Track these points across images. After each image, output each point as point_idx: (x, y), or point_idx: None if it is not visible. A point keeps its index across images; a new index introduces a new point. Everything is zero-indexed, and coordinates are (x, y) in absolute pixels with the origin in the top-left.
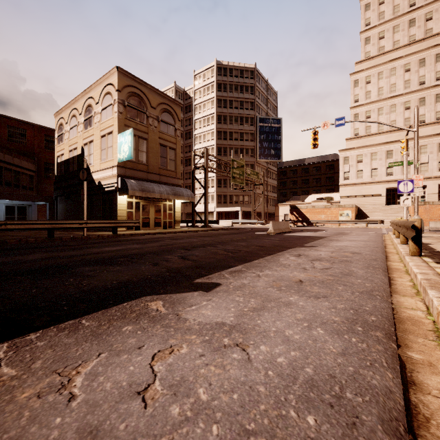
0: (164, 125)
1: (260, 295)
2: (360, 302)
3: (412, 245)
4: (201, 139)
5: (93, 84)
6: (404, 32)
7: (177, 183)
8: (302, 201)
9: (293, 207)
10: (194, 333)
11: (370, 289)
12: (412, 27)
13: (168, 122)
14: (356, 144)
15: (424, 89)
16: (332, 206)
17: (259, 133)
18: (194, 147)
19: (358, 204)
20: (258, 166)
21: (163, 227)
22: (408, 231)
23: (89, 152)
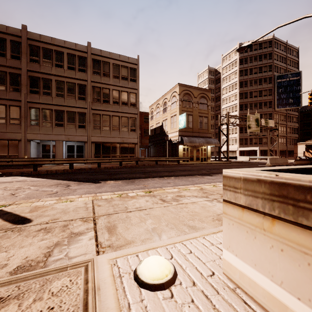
0: (201, 105)
1: None
2: None
3: None
4: (227, 101)
5: (167, 92)
6: None
7: (209, 136)
8: None
9: (309, 146)
10: (205, 178)
11: None
12: None
13: (203, 103)
14: None
15: None
16: None
17: (277, 87)
18: (222, 107)
19: None
20: (277, 114)
21: (201, 160)
22: (308, 163)
23: (165, 124)
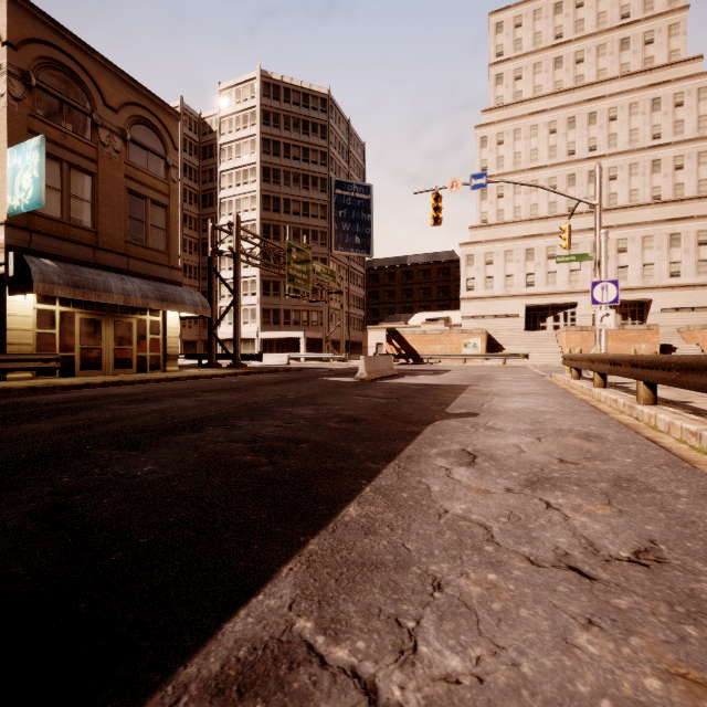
0: (140, 152)
1: None
2: None
3: None
4: (232, 208)
5: None
6: (548, 75)
7: (172, 278)
8: (404, 322)
9: (393, 332)
10: None
11: None
12: (559, 69)
13: (150, 148)
14: (484, 235)
15: (574, 161)
16: (452, 331)
17: (336, 206)
18: (220, 221)
19: (487, 329)
20: (334, 263)
21: (138, 368)
22: None
23: None
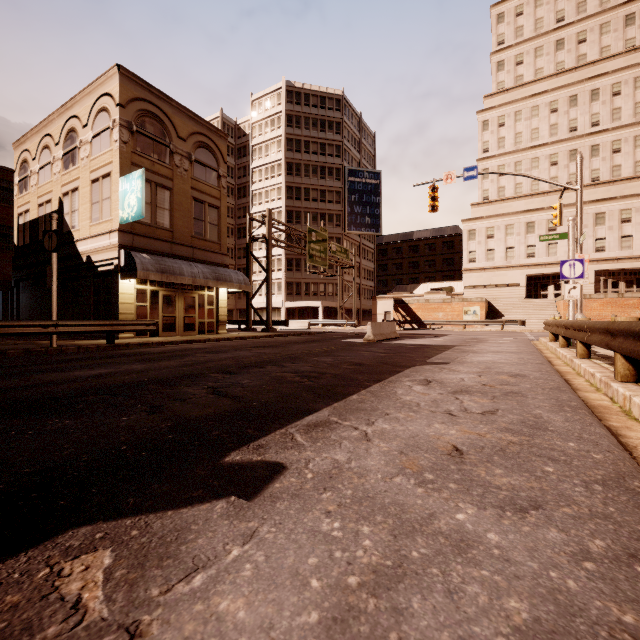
0: (200, 168)
1: (383, 508)
2: (632, 525)
3: (622, 363)
4: (261, 198)
5: (77, 95)
6: (549, 57)
7: (222, 262)
8: (410, 292)
9: (399, 301)
10: None
11: (614, 472)
12: (560, 50)
13: (207, 164)
14: (485, 211)
15: (576, 137)
16: (453, 300)
17: (349, 191)
18: (252, 210)
19: (488, 297)
20: (348, 241)
21: (199, 331)
22: (619, 339)
23: (71, 208)
